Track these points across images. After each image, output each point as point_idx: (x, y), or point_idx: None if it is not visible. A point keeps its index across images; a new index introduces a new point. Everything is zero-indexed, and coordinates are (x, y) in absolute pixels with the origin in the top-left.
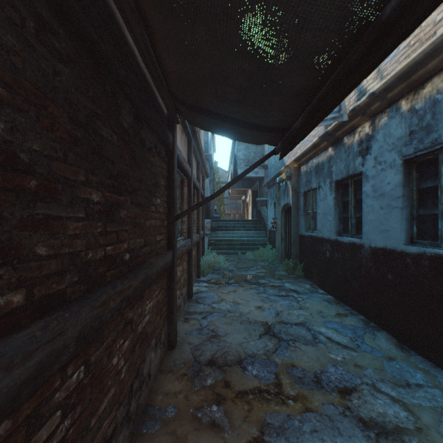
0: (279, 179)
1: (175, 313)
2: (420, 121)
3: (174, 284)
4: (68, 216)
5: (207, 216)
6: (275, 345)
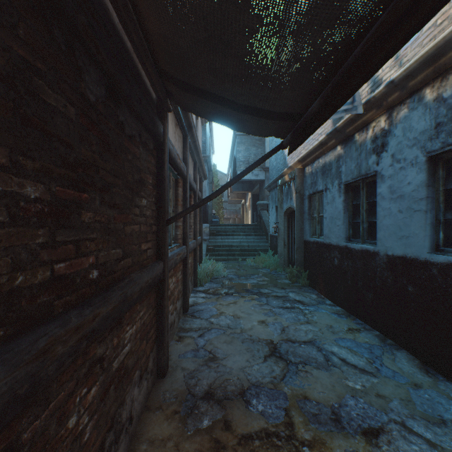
0: (282, 181)
1: (166, 335)
2: (449, 111)
3: (165, 300)
4: None
5: (205, 220)
6: (283, 370)
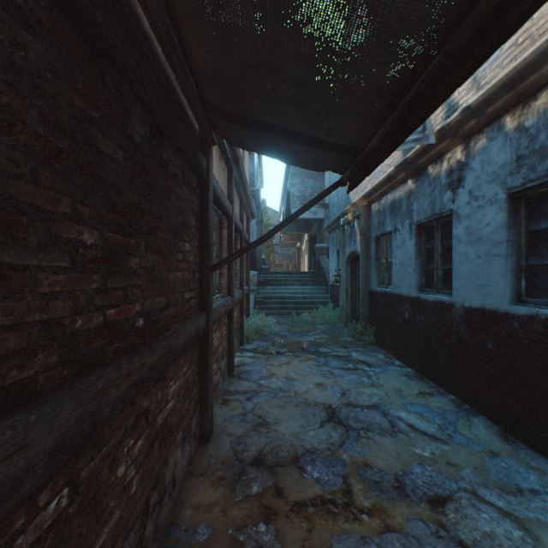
0: (344, 221)
1: (210, 395)
2: (531, 142)
3: (209, 356)
4: (39, 265)
5: (253, 267)
6: (342, 436)
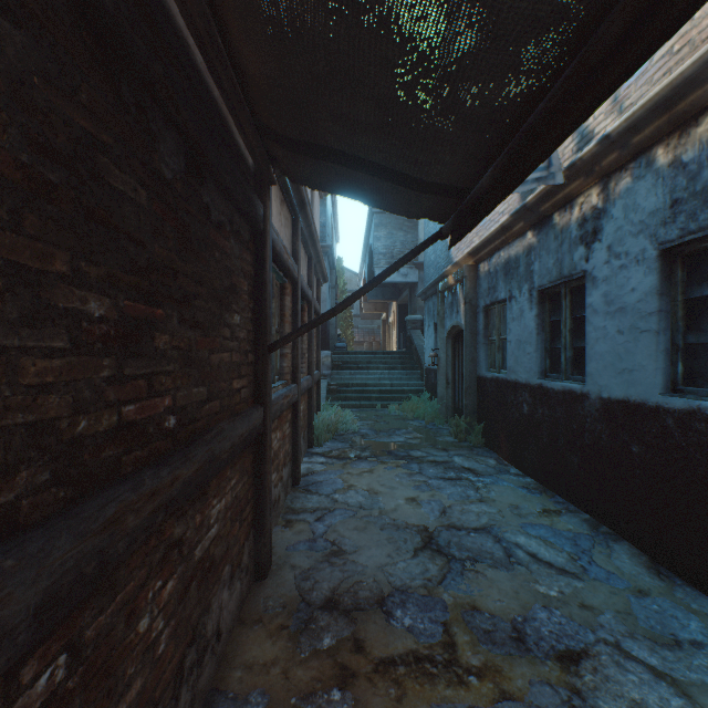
0: (444, 285)
1: (268, 516)
2: (691, 182)
3: (266, 464)
4: (22, 346)
5: (325, 345)
6: (442, 569)
